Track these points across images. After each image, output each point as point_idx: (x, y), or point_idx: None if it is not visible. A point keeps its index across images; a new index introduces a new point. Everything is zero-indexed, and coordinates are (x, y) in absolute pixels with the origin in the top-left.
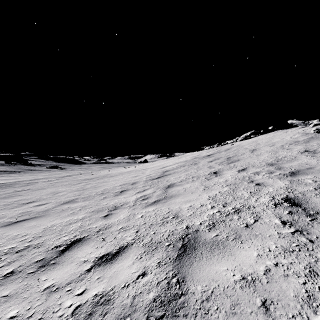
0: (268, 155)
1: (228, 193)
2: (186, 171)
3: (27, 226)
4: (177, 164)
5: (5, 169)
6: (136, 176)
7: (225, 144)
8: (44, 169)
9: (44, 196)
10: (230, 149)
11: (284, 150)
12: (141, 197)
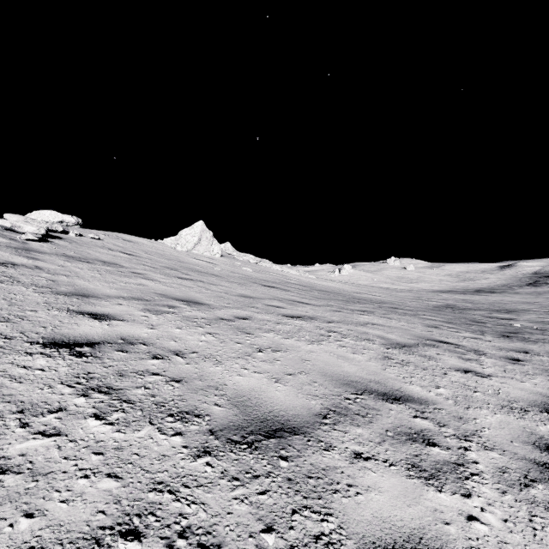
0: None
1: (290, 333)
2: None
3: None
4: None
5: None
6: None
7: None
8: None
9: None
10: None
11: None
12: (435, 469)
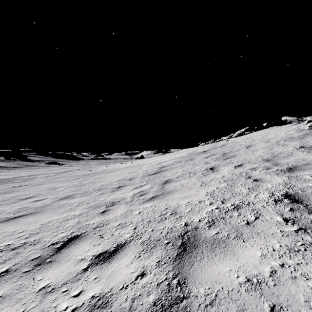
0: (263, 151)
1: (226, 189)
2: (183, 167)
3: (24, 222)
4: (173, 160)
5: (4, 165)
6: (133, 171)
7: (220, 141)
8: (43, 165)
9: (42, 192)
10: (226, 145)
11: (280, 146)
12: (138, 192)
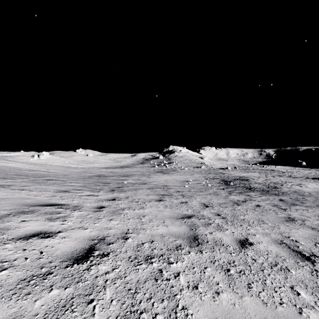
0: None
1: None
2: None
3: None
4: None
5: None
6: None
7: None
8: None
9: None
10: None
11: None
12: None
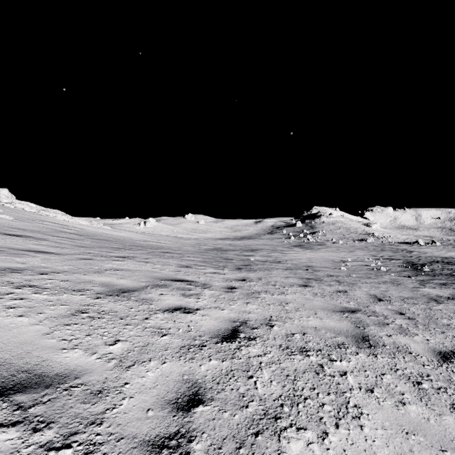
0: None
1: None
2: None
3: None
4: None
5: None
6: None
7: None
8: None
9: None
10: None
11: None
12: None
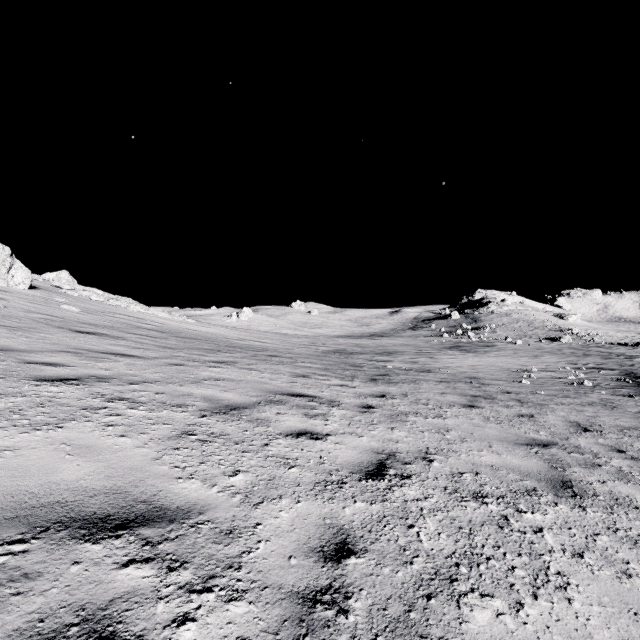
0: None
1: None
2: None
3: None
4: None
5: None
6: None
7: None
8: None
9: None
10: None
11: None
12: None
